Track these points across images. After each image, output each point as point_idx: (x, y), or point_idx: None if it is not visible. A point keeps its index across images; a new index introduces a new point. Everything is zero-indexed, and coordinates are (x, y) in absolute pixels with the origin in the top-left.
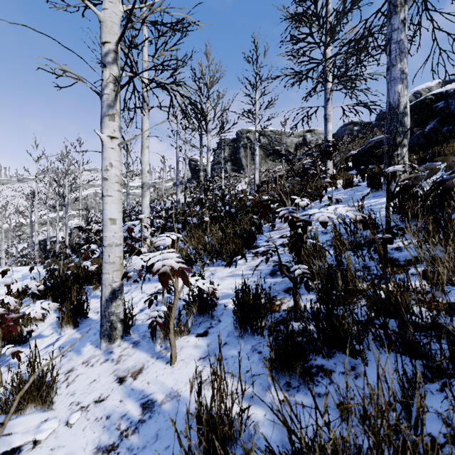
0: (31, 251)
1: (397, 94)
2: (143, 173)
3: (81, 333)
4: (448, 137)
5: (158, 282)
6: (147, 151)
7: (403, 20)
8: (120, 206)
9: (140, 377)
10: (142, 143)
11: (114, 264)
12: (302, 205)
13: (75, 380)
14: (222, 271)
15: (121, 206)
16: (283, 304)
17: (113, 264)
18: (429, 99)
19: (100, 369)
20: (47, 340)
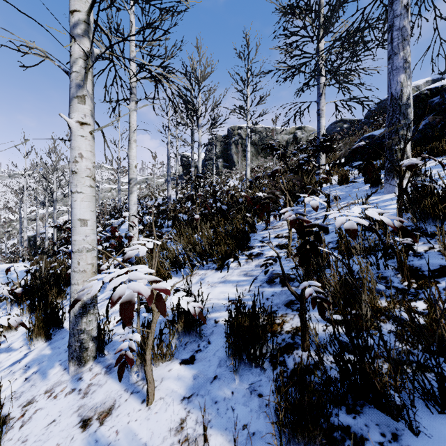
0: (20, 247)
1: (399, 84)
2: (131, 168)
3: (52, 348)
4: (445, 132)
5: None
6: (135, 145)
7: (406, 6)
8: (92, 204)
9: (108, 422)
10: (129, 136)
11: (84, 273)
12: (314, 205)
13: (31, 418)
14: (213, 275)
15: (93, 204)
16: (285, 323)
17: (83, 273)
18: (424, 94)
19: (63, 403)
20: (15, 356)
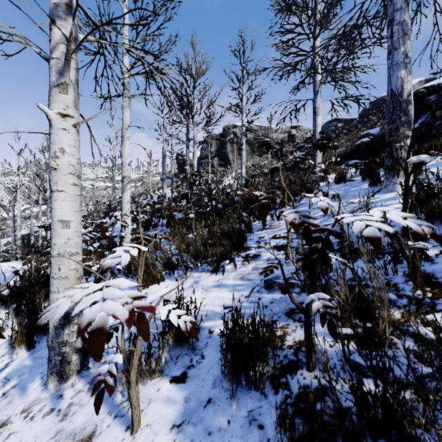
0: (13, 246)
1: (400, 80)
2: (124, 165)
3: (35, 357)
4: None
5: (135, 289)
6: (128, 142)
7: None
8: (76, 204)
9: None
10: (122, 133)
11: (66, 280)
12: (323, 206)
13: None
14: (208, 278)
15: (77, 204)
16: (287, 336)
17: (65, 280)
18: (420, 93)
19: (40, 427)
20: None
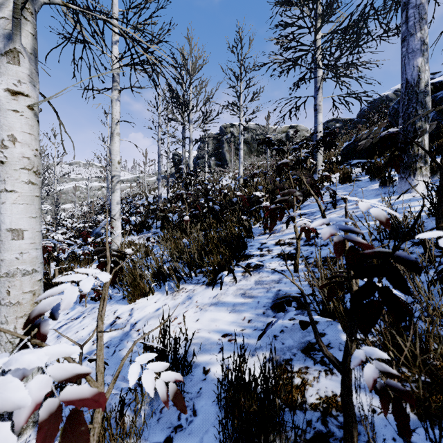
0: None
1: (416, 69)
2: (113, 163)
3: None
4: None
5: (120, 303)
6: (117, 139)
7: None
8: (33, 208)
9: None
10: (111, 129)
11: (18, 306)
12: (381, 216)
13: None
14: (203, 293)
15: (34, 208)
16: (307, 387)
17: (17, 306)
18: None
19: None
20: None
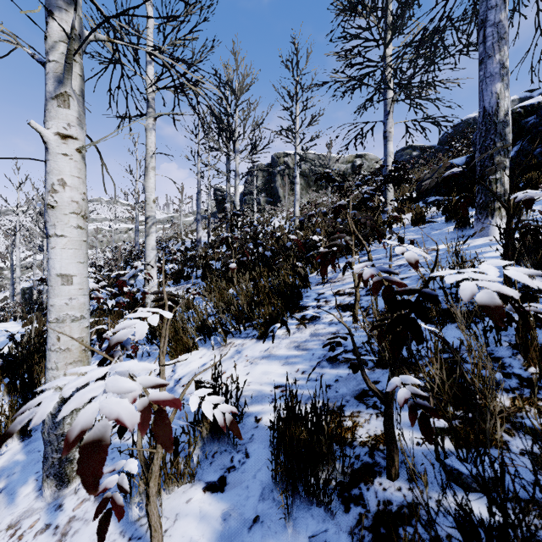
0: (11, 302)
1: (494, 95)
2: (148, 203)
3: (30, 450)
4: None
5: None
6: (153, 174)
7: None
8: (81, 253)
9: None
10: (146, 162)
11: (68, 352)
12: (412, 258)
13: None
14: (253, 347)
15: (82, 253)
16: (358, 428)
17: (66, 352)
18: (516, 113)
19: None
20: None
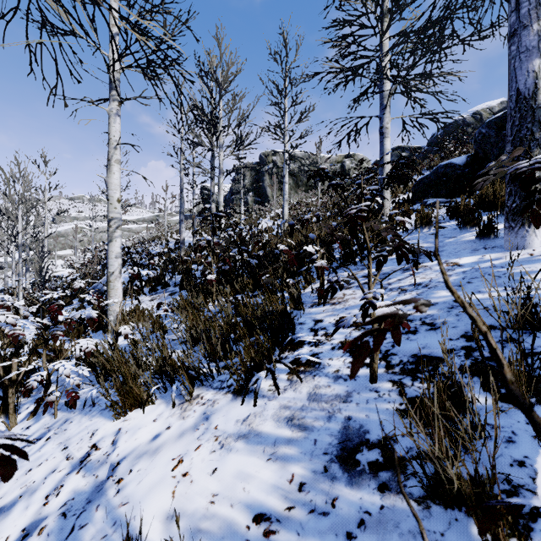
0: None
1: (532, 74)
2: (111, 202)
3: None
4: None
5: (104, 417)
6: (117, 168)
7: None
8: None
9: None
10: (108, 154)
11: None
12: None
13: None
14: (227, 410)
15: None
16: None
17: None
18: None
19: None
20: None
